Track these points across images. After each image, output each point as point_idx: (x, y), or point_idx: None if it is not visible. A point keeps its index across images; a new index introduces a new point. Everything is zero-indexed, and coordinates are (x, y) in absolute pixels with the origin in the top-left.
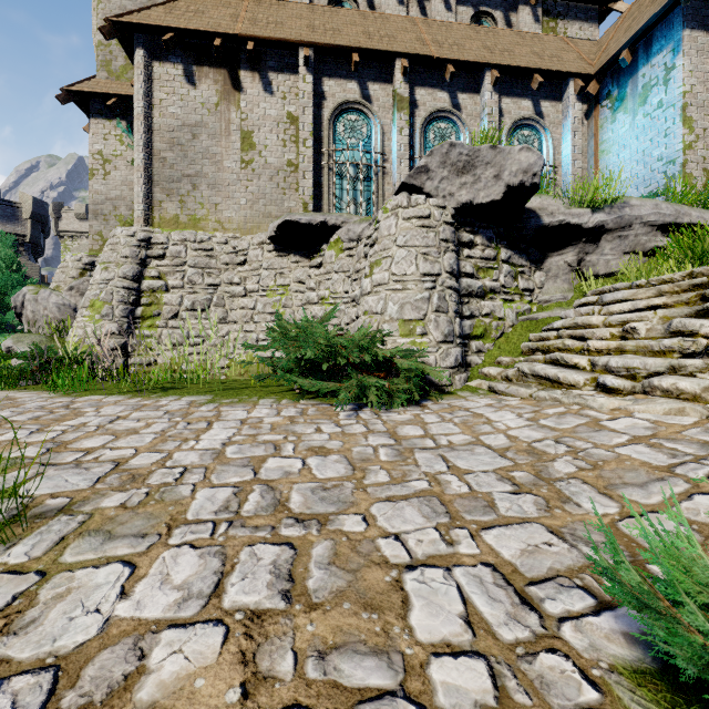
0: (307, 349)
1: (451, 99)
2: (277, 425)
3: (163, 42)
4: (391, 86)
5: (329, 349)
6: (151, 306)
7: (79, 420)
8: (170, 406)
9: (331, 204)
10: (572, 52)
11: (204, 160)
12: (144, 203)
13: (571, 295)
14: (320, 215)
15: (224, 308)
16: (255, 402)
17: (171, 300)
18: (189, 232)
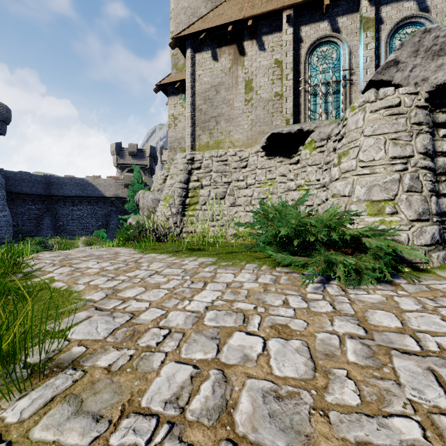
0: (281, 228)
1: (418, 4)
2: (252, 292)
3: (200, 40)
4: (357, 14)
5: (299, 228)
6: (193, 197)
7: (135, 272)
8: (188, 265)
9: (307, 117)
10: None
11: (222, 105)
12: (191, 138)
13: None
14: (297, 125)
15: (233, 197)
16: (242, 266)
17: (203, 193)
18: (214, 151)
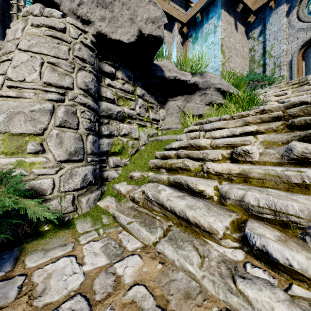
0: None
1: None
2: None
3: None
4: None
5: None
6: None
7: None
8: None
9: None
10: (176, 12)
11: None
12: None
13: (180, 126)
14: None
15: None
16: None
17: None
18: None
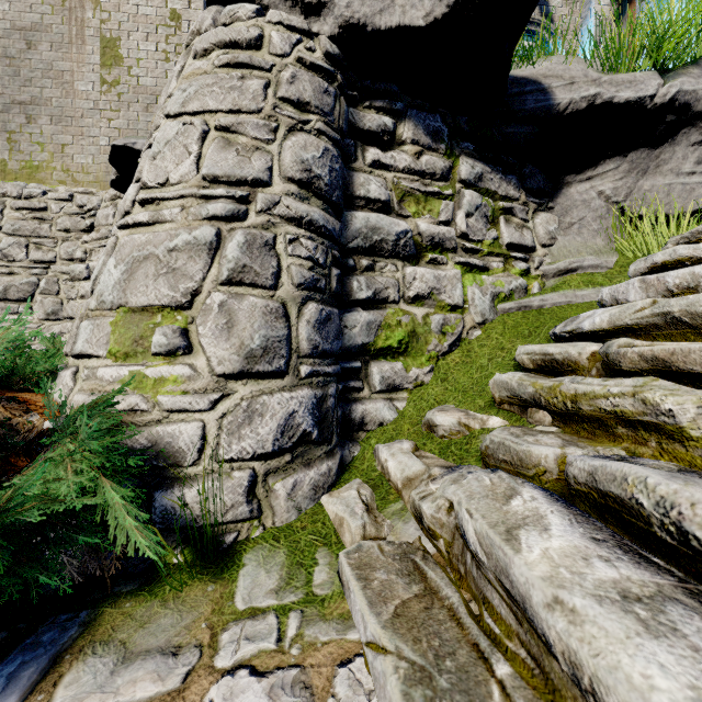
0: None
1: None
2: None
3: None
4: None
5: None
6: None
7: None
8: None
9: None
10: None
11: (45, 79)
12: None
13: (612, 259)
14: None
15: (57, 297)
16: None
17: None
18: (15, 183)
